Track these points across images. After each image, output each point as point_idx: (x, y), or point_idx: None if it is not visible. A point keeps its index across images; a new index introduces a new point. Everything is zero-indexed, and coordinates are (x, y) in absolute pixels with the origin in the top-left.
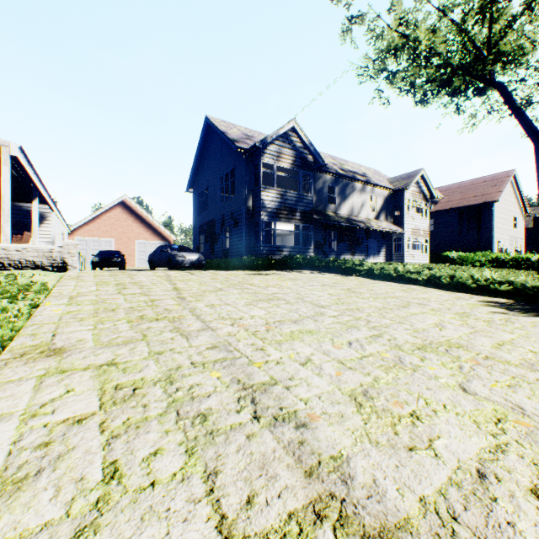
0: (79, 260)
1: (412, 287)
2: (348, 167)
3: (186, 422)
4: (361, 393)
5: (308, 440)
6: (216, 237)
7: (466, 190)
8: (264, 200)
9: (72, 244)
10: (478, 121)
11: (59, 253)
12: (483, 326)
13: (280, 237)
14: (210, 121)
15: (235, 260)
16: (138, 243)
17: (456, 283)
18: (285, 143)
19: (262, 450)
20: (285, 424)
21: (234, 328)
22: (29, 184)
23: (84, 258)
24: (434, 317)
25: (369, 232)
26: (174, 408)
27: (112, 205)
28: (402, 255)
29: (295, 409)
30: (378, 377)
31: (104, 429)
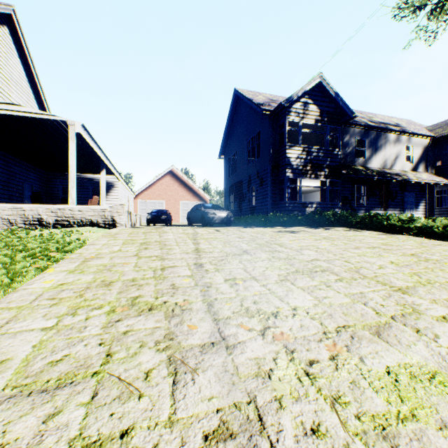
0: (129, 218)
1: None
2: (377, 119)
3: None
4: None
5: None
6: (243, 195)
7: None
8: (289, 158)
9: (120, 204)
10: None
11: (110, 213)
12: None
13: (303, 195)
14: (238, 92)
15: (260, 217)
16: (182, 204)
17: None
18: (310, 100)
19: None
20: None
21: (266, 347)
22: (98, 158)
23: (139, 216)
24: None
25: (404, 184)
26: None
27: (163, 174)
28: None
29: None
30: None
31: None
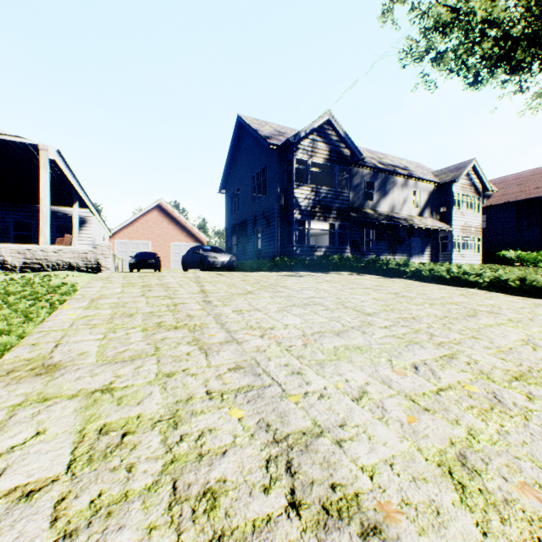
0: (114, 261)
1: (471, 291)
2: (387, 160)
3: (184, 508)
4: (457, 461)
5: None
6: (248, 237)
7: (525, 182)
8: (297, 198)
9: (106, 245)
10: None
11: (93, 255)
12: None
13: (314, 238)
14: (242, 120)
15: (267, 261)
16: (173, 245)
17: (528, 287)
18: (319, 137)
19: None
20: (342, 526)
21: (264, 341)
22: (70, 188)
23: (121, 259)
24: (517, 331)
25: (411, 230)
26: (171, 476)
27: (149, 208)
28: (450, 255)
29: (355, 490)
30: (474, 429)
31: (57, 514)
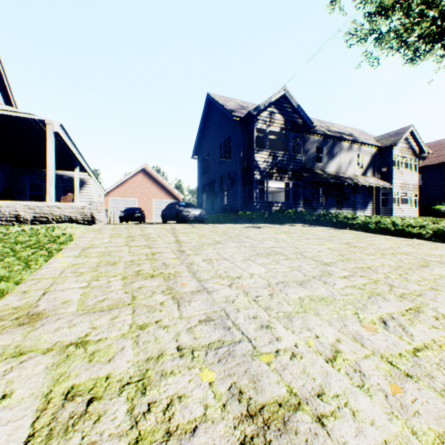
0: (106, 215)
1: (416, 242)
2: (334, 128)
3: None
4: None
5: None
6: (216, 195)
7: None
8: (257, 161)
9: (99, 202)
10: None
11: (89, 210)
12: None
13: (271, 195)
14: (211, 97)
15: (232, 215)
16: (155, 202)
17: None
18: (276, 109)
19: None
20: None
21: (232, 291)
22: (72, 156)
23: (113, 213)
24: None
25: (356, 187)
26: None
27: (135, 172)
28: (390, 209)
29: None
30: None
31: None
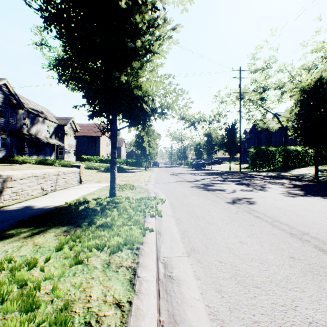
0: None
1: None
2: (32, 106)
3: None
4: None
5: None
6: None
7: (91, 128)
8: None
9: None
10: None
11: None
12: (95, 174)
13: None
14: None
15: None
16: None
17: (89, 167)
18: None
19: None
20: None
21: None
22: None
23: None
24: (86, 173)
25: (47, 144)
26: None
27: None
28: (64, 156)
29: None
30: None
31: None
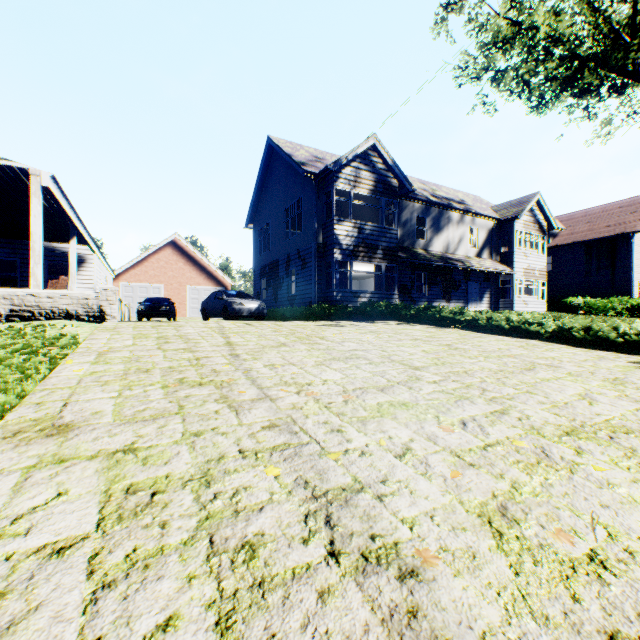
0: (120, 309)
1: (532, 343)
2: (441, 193)
3: (222, 559)
4: (497, 512)
5: (423, 606)
6: (280, 280)
7: (595, 219)
8: (337, 235)
9: (111, 290)
10: (614, 129)
11: (96, 301)
12: None
13: (357, 281)
14: (273, 142)
15: (302, 309)
16: (190, 289)
17: (593, 337)
18: (363, 165)
19: (345, 626)
20: (381, 571)
21: (300, 398)
22: (65, 220)
23: (128, 306)
24: (575, 385)
25: (468, 273)
26: (207, 532)
27: (161, 245)
28: (512, 302)
29: (395, 540)
30: (518, 482)
31: (93, 568)
